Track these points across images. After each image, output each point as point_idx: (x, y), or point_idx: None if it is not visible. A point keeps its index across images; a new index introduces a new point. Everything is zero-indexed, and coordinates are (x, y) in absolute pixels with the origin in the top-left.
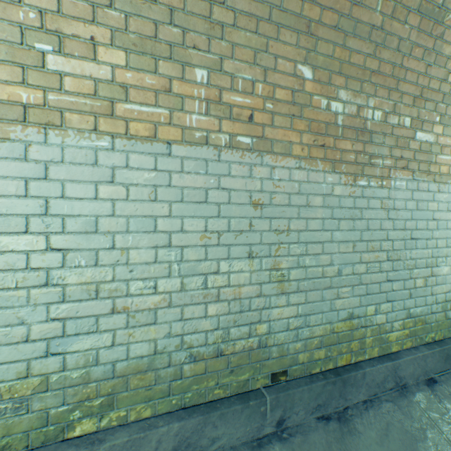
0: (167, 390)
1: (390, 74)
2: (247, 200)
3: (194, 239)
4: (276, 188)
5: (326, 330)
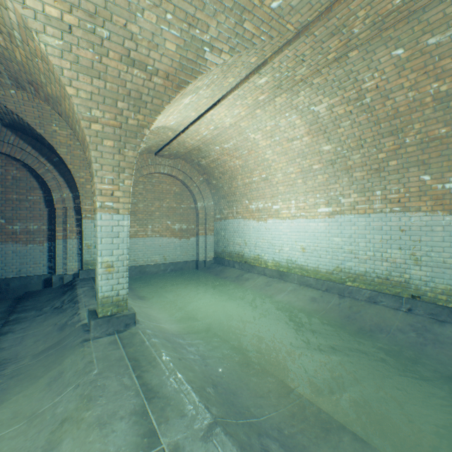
0: (369, 283)
1: None
2: (398, 229)
3: (377, 241)
4: (412, 224)
5: (446, 288)
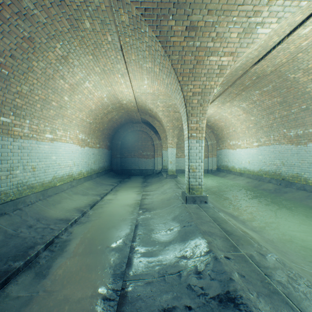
0: (269, 175)
1: (301, 123)
2: (278, 151)
3: (272, 157)
4: (282, 149)
5: (291, 174)
